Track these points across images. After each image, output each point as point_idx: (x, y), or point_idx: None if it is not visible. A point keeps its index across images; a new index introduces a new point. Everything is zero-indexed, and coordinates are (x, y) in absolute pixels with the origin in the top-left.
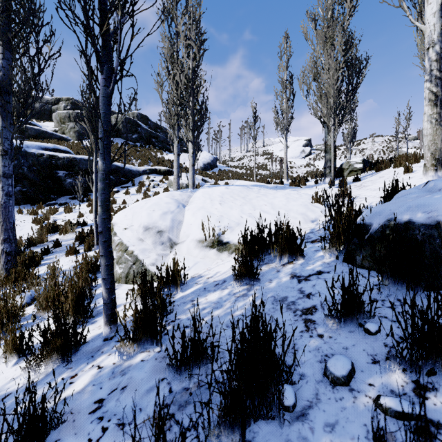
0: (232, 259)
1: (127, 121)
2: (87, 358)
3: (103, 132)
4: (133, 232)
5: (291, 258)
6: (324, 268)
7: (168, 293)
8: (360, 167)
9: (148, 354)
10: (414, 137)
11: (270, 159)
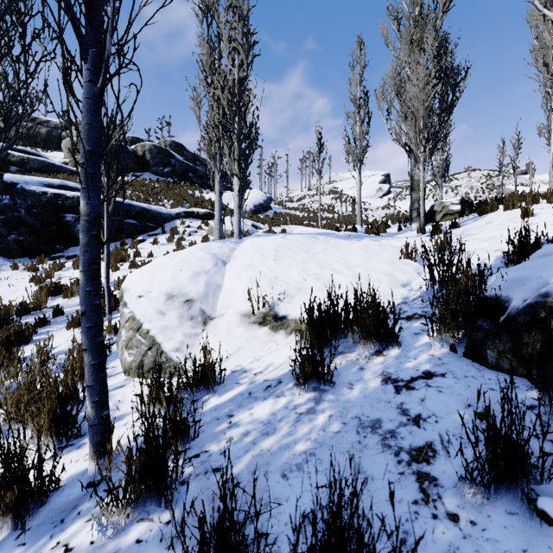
0: (291, 342)
1: (157, 151)
2: (53, 525)
3: (87, 154)
4: (151, 301)
5: (379, 346)
6: (434, 368)
7: (196, 398)
8: (458, 209)
9: (149, 527)
10: (520, 171)
11: (338, 199)
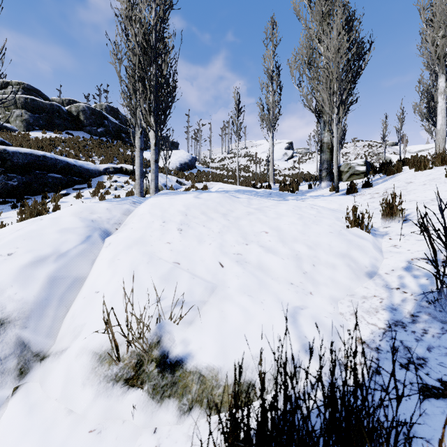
0: None
1: (91, 112)
2: None
3: None
4: None
5: None
6: None
7: None
8: (363, 170)
9: None
10: (392, 142)
11: (252, 161)
